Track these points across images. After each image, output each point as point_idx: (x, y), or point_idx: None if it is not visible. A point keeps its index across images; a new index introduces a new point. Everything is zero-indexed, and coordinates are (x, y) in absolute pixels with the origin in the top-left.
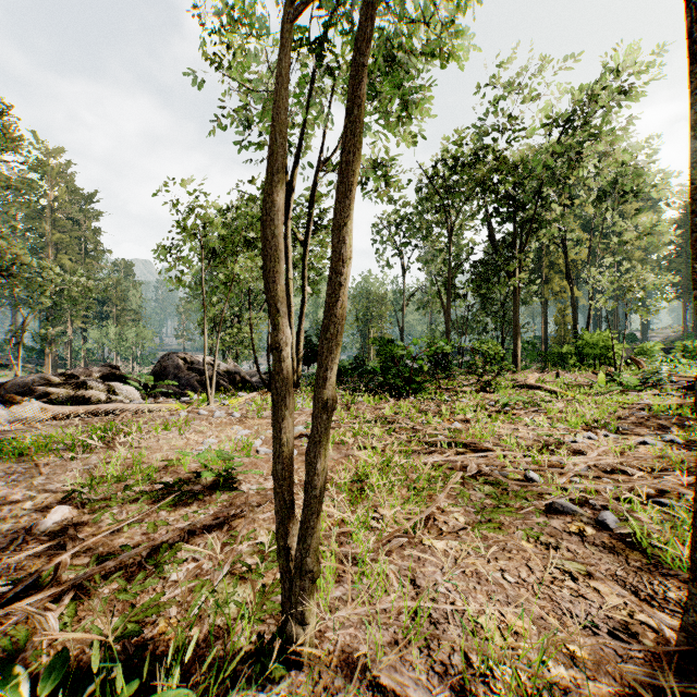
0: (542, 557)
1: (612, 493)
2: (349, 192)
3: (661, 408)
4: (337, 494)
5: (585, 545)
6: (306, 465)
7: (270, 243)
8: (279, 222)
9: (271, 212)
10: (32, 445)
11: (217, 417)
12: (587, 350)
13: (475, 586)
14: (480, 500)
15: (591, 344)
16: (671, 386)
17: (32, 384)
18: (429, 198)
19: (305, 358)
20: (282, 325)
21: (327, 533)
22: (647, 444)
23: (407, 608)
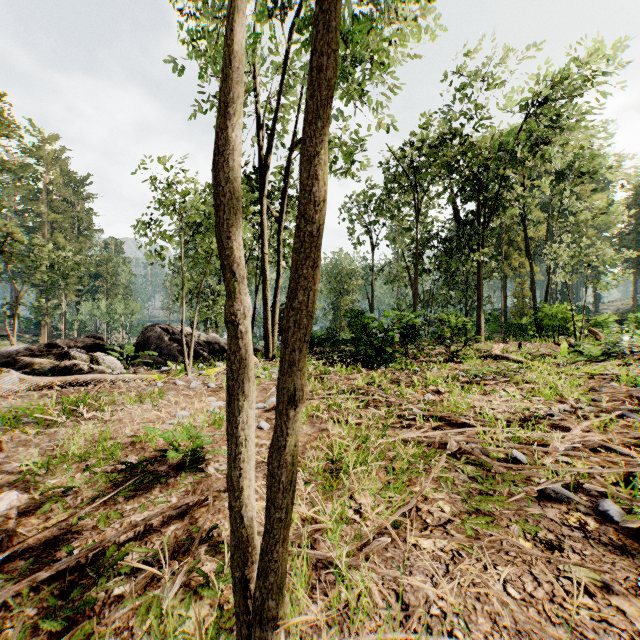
0: (546, 560)
1: (607, 477)
2: (325, 111)
3: (629, 379)
4: (310, 476)
5: (590, 543)
6: (268, 476)
7: (226, 190)
8: (237, 165)
9: (228, 152)
10: (1, 419)
11: (192, 388)
12: (546, 321)
13: (474, 604)
14: (466, 485)
15: (550, 316)
16: (630, 356)
17: (16, 355)
18: (397, 179)
19: (280, 329)
20: (241, 292)
21: (298, 529)
22: (625, 418)
23: (396, 639)
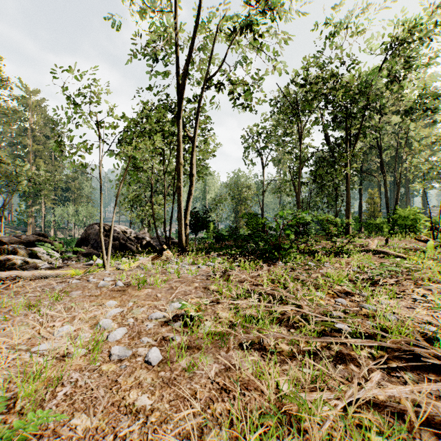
0: None
1: None
2: None
3: None
4: None
5: None
6: None
7: None
8: None
9: None
10: None
11: (100, 286)
12: (400, 221)
13: None
14: None
15: (403, 217)
16: None
17: None
18: (284, 112)
19: (193, 228)
20: None
21: None
22: None
23: None
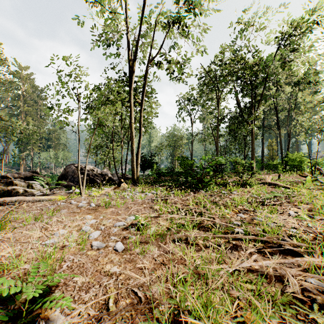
0: None
1: None
2: None
3: None
4: None
5: None
6: None
7: None
8: None
9: None
10: None
11: (80, 206)
12: (290, 162)
13: None
14: None
15: (292, 159)
16: None
17: None
18: (207, 84)
19: (142, 167)
20: None
21: None
22: None
23: None
